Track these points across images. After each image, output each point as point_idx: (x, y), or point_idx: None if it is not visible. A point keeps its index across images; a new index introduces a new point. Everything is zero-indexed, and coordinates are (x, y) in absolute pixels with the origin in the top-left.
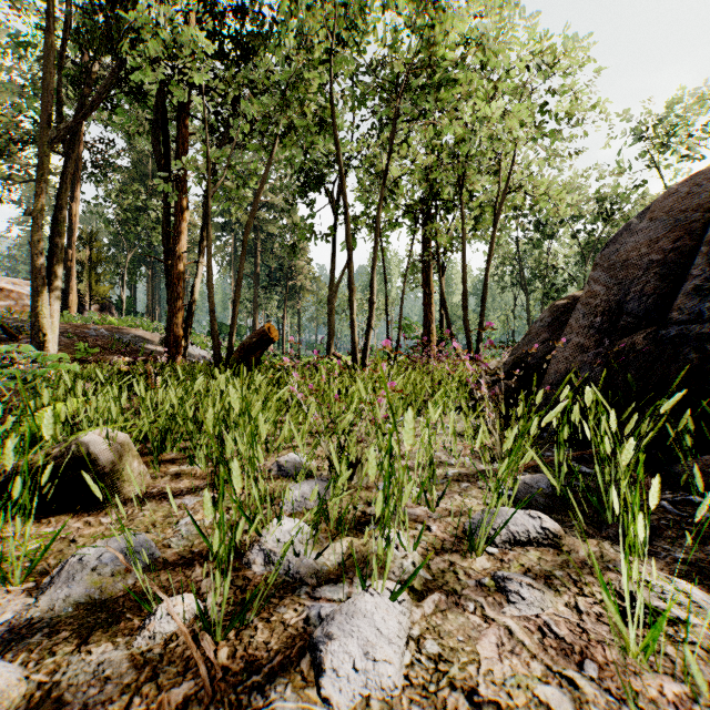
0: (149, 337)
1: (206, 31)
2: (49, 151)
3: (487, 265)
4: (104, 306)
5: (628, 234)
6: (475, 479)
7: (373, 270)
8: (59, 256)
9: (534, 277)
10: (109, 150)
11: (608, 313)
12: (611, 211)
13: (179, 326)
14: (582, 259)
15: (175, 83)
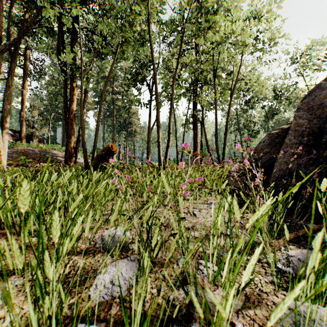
0: (60, 154)
1: (86, 0)
2: (1, 56)
3: (227, 116)
4: (40, 139)
5: (319, 90)
6: (251, 251)
7: (170, 115)
8: (8, 112)
9: (244, 127)
10: (42, 64)
11: (312, 134)
12: (280, 95)
13: (71, 148)
14: (266, 118)
15: (64, 16)
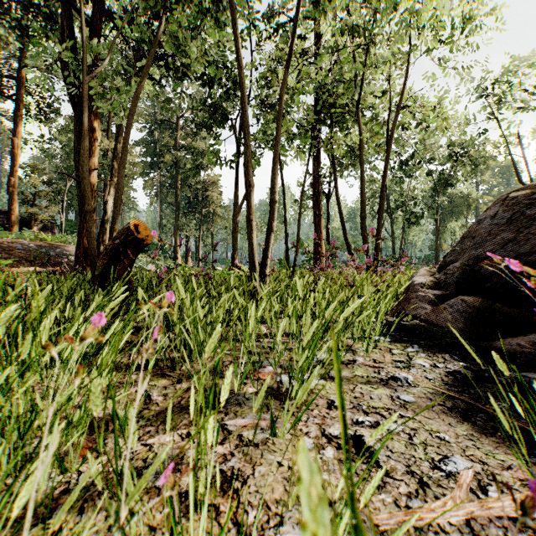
0: None
1: None
2: None
3: (384, 177)
4: (46, 226)
5: None
6: None
7: (274, 163)
8: None
9: (397, 207)
10: (50, 95)
11: None
12: (459, 153)
13: None
14: (435, 192)
15: None
